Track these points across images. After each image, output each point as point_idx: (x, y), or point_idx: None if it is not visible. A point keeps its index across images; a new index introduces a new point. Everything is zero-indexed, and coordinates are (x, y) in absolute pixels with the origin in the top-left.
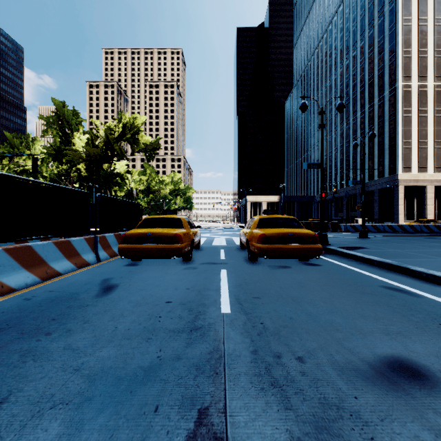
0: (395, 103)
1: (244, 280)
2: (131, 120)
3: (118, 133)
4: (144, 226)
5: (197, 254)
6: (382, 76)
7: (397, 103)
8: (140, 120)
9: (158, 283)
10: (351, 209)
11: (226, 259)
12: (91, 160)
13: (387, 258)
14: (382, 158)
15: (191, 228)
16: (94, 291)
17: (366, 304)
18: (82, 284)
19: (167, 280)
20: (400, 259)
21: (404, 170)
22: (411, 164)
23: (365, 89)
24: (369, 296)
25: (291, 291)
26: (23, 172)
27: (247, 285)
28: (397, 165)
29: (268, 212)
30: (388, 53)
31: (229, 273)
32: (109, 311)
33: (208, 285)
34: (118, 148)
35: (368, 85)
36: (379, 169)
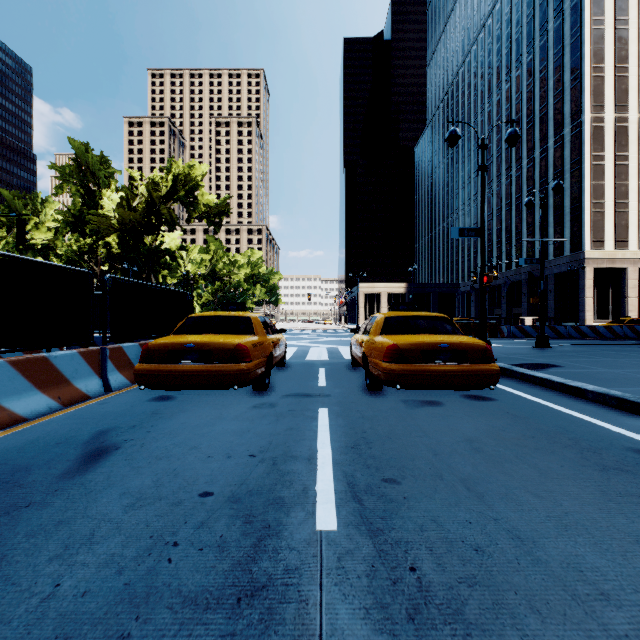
0: (581, 144)
1: (363, 433)
2: (185, 169)
3: (167, 189)
4: (186, 330)
5: (279, 377)
6: (560, 106)
7: (583, 144)
8: (199, 171)
9: (197, 441)
10: (513, 304)
11: (328, 386)
12: (127, 229)
13: (608, 385)
14: (561, 227)
15: (268, 333)
16: (65, 461)
17: (628, 500)
18: (51, 443)
19: (217, 433)
20: (633, 388)
21: (593, 245)
22: (604, 236)
23: (534, 126)
24: (621, 477)
25: (457, 463)
26: (27, 249)
27: (369, 446)
28: (583, 238)
29: (398, 307)
30: (569, 71)
31: (334, 416)
32: (66, 525)
33: (293, 446)
34: (167, 212)
35: (539, 120)
36: (555, 244)
